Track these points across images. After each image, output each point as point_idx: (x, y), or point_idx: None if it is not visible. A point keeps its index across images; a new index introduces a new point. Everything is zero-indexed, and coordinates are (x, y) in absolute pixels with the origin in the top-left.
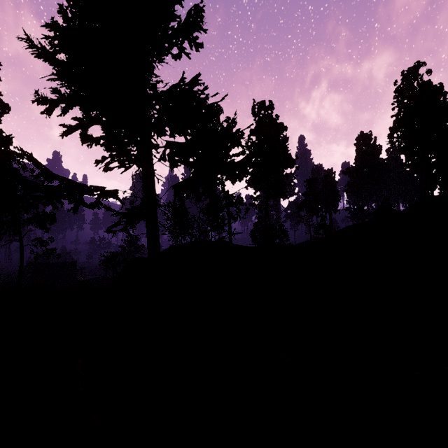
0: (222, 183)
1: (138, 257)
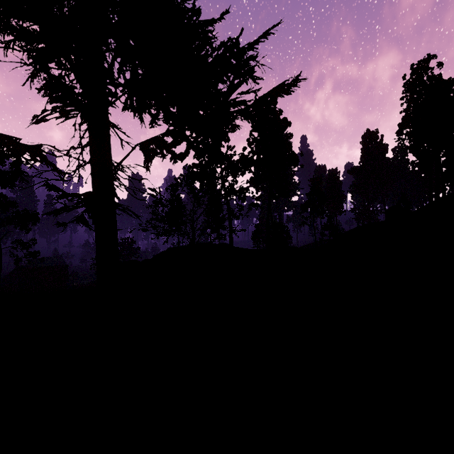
0: (222, 178)
1: (132, 261)
